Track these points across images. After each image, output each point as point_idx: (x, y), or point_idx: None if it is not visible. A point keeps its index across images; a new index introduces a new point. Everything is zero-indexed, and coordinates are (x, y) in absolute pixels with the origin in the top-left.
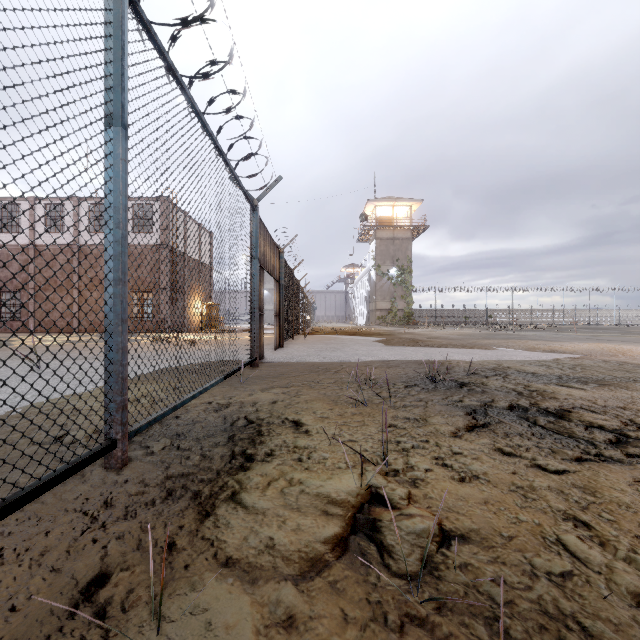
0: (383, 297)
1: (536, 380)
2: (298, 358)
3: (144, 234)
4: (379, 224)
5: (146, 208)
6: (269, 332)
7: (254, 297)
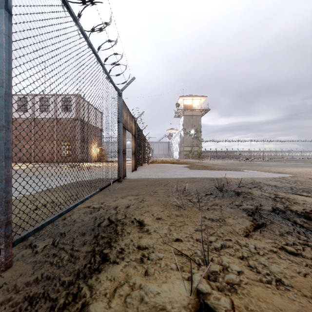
0: (187, 144)
1: (279, 190)
2: (144, 176)
3: (67, 113)
4: (185, 108)
5: (68, 100)
6: (130, 162)
7: (120, 143)
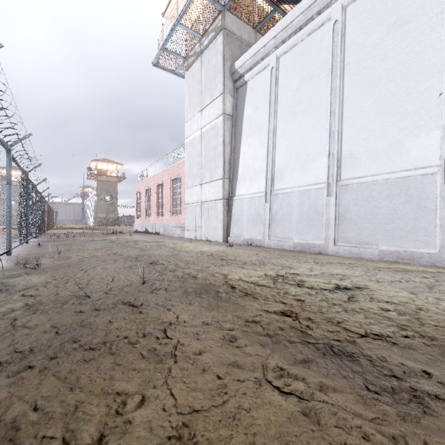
0: (102, 211)
1: None
2: (55, 232)
3: None
4: (99, 173)
5: None
6: None
7: (44, 218)
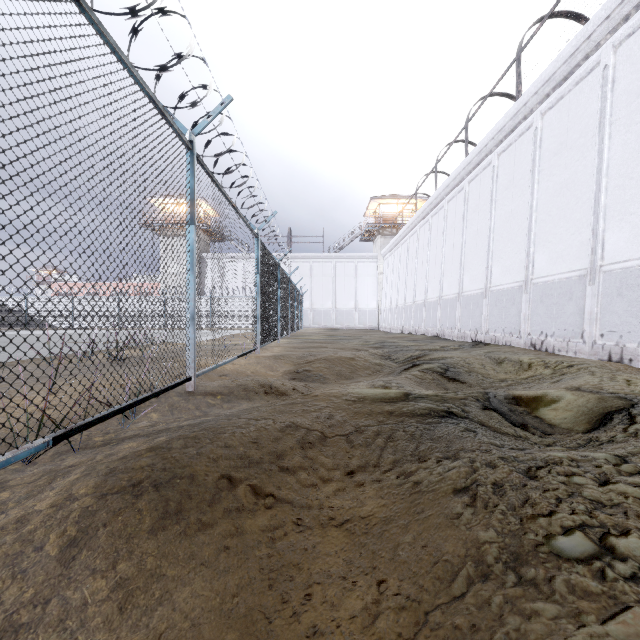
0: None
1: None
2: None
3: None
4: None
5: None
6: None
7: None
